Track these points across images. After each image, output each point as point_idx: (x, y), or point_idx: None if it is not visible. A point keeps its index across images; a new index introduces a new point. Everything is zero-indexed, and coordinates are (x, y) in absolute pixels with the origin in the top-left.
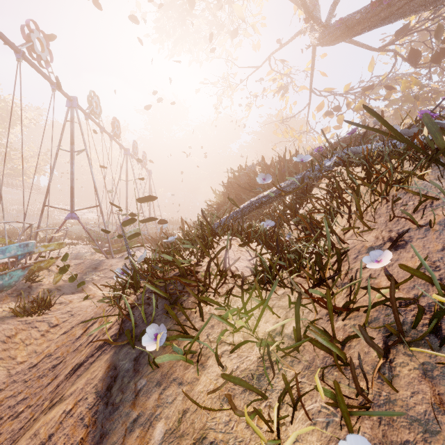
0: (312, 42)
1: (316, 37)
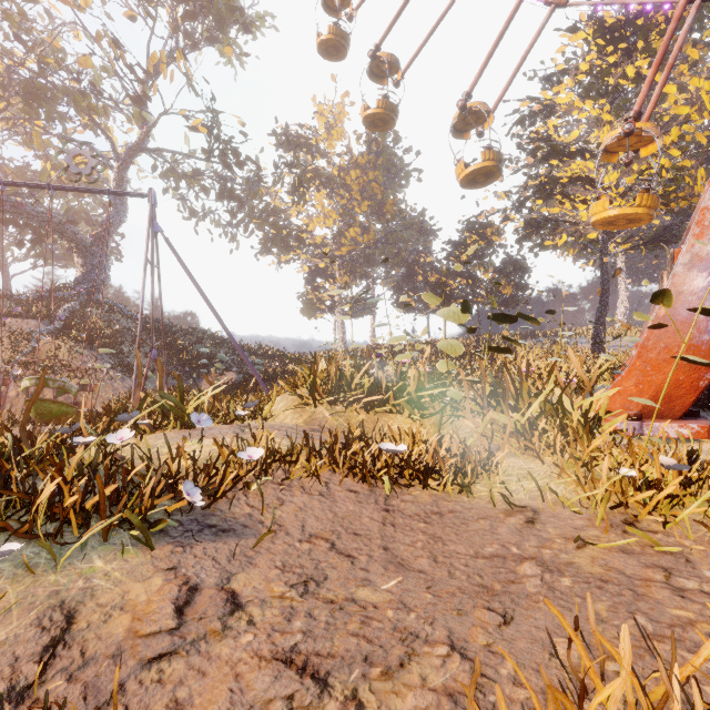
0: None
1: None
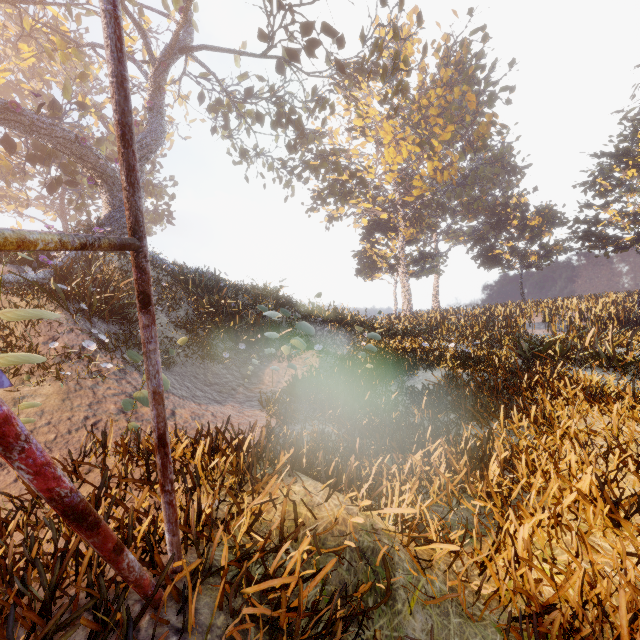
0: None
1: None
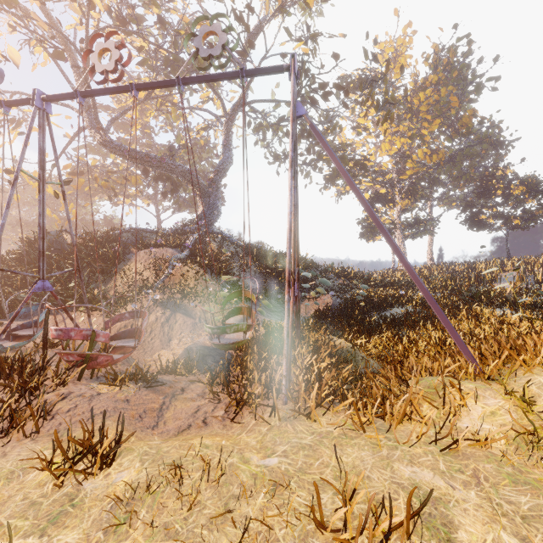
0: (92, 136)
1: (101, 139)
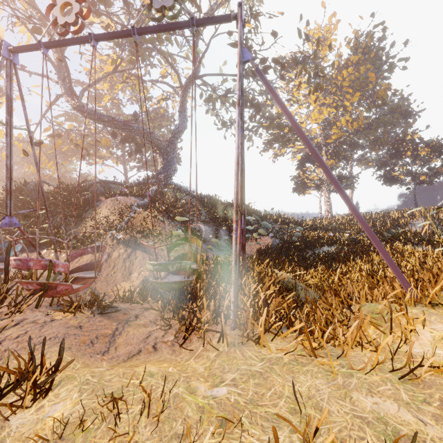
0: (67, 102)
1: (75, 105)
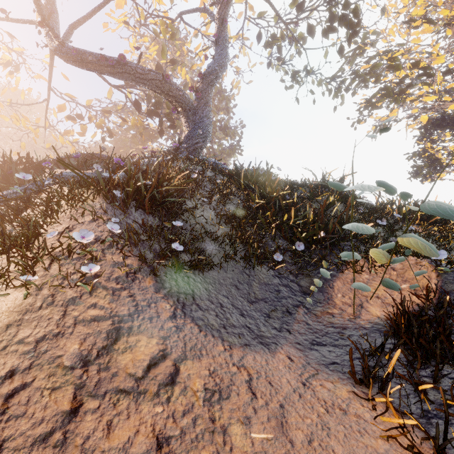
0: (49, 46)
1: (53, 46)
